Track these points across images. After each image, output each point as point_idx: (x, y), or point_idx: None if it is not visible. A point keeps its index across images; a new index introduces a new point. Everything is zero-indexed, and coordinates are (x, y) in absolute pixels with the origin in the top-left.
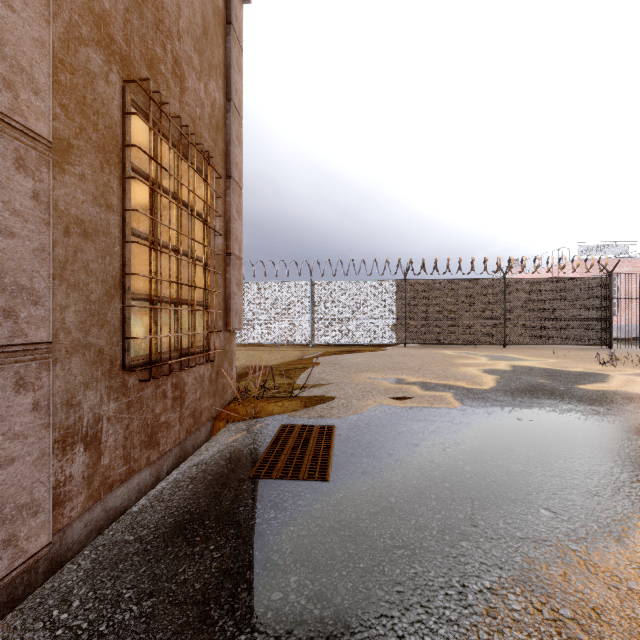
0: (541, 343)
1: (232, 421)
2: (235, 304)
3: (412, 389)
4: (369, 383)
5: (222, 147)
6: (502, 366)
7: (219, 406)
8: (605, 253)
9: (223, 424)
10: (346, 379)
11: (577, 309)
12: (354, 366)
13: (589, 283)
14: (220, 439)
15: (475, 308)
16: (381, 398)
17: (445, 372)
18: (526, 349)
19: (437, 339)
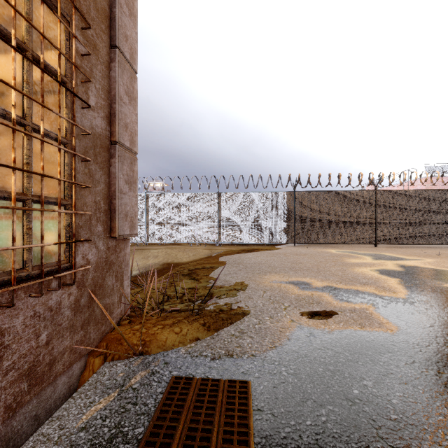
0: (406, 243)
1: (111, 358)
2: (123, 205)
3: (325, 298)
4: (276, 289)
5: (102, 5)
6: (392, 266)
7: (96, 336)
8: (446, 172)
9: (99, 363)
10: (252, 283)
11: (436, 215)
12: (257, 266)
13: (446, 194)
14: (71, 412)
15: (351, 214)
16: (297, 314)
17: (344, 273)
18: (395, 248)
19: (320, 239)
